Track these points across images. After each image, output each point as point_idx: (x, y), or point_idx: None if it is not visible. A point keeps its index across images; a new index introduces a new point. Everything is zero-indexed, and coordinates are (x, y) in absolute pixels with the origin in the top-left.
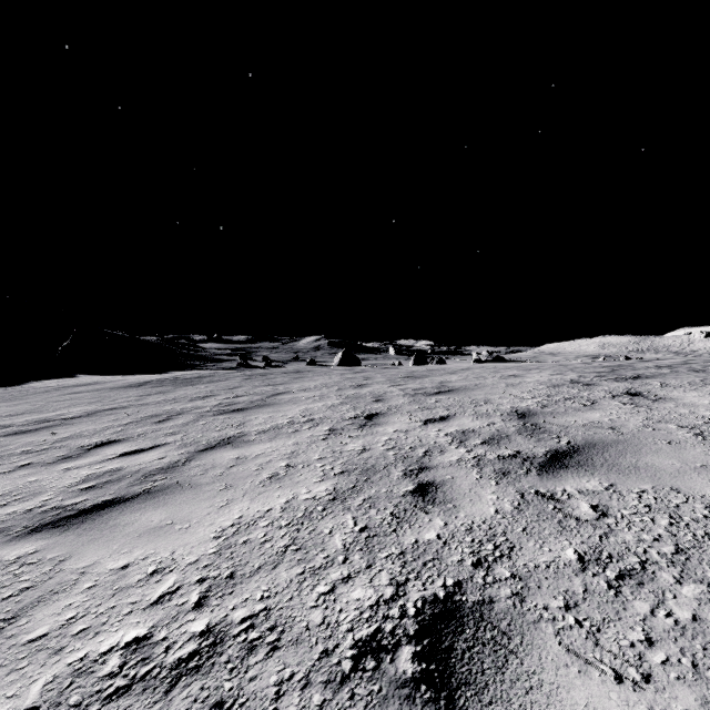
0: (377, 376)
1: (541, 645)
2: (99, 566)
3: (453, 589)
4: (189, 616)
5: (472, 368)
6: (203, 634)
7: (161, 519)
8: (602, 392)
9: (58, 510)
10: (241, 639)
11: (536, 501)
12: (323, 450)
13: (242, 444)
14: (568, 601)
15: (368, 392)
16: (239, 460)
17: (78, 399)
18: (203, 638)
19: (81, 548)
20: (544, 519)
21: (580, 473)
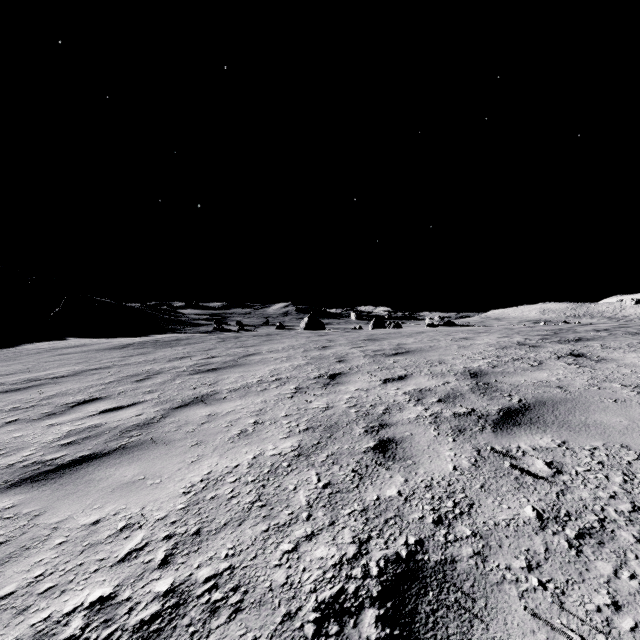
0: (340, 339)
1: (506, 608)
2: (71, 521)
3: (415, 548)
4: (154, 574)
5: (426, 332)
6: (167, 593)
7: (134, 474)
8: (548, 353)
9: (38, 465)
10: (204, 600)
11: (492, 458)
12: (289, 408)
13: (214, 401)
14: (530, 561)
15: (332, 353)
16: (210, 417)
17: (66, 360)
18: (167, 598)
19: (56, 503)
20: (501, 476)
21: (533, 430)
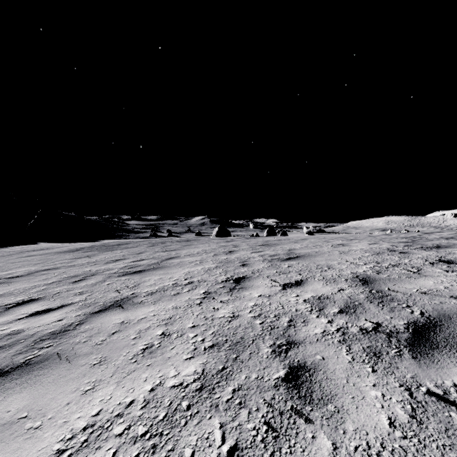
0: (242, 244)
1: None
2: None
3: None
4: None
5: (308, 238)
6: None
7: (18, 409)
8: (419, 259)
9: None
10: None
11: (432, 405)
12: (197, 317)
13: (130, 306)
14: None
15: (236, 257)
16: (122, 326)
17: (28, 261)
18: None
19: None
20: None
21: None
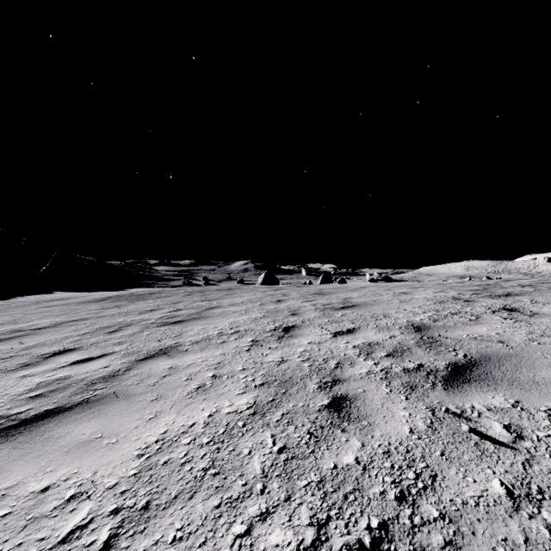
0: (293, 293)
1: None
2: (21, 487)
3: (379, 533)
4: None
5: (368, 287)
6: None
7: (92, 432)
8: (482, 307)
9: (2, 420)
10: None
11: (448, 419)
12: (246, 361)
13: (176, 354)
14: None
15: (286, 306)
16: (171, 370)
17: (49, 312)
18: None
19: (10, 464)
20: (460, 441)
21: (484, 387)
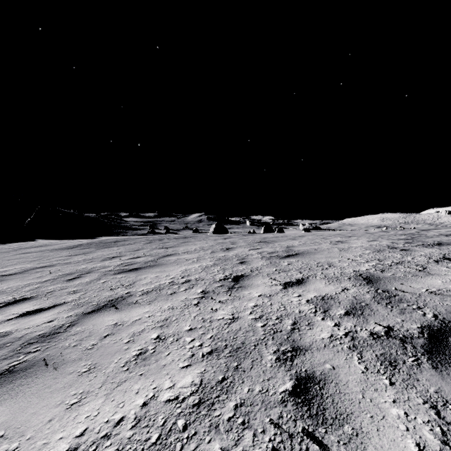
0: (240, 241)
1: None
2: None
3: None
4: None
5: (306, 235)
6: None
7: None
8: (423, 257)
9: None
10: None
11: None
12: (194, 318)
13: (125, 306)
14: None
15: (234, 254)
16: (115, 328)
17: (24, 258)
18: None
19: None
20: None
21: None
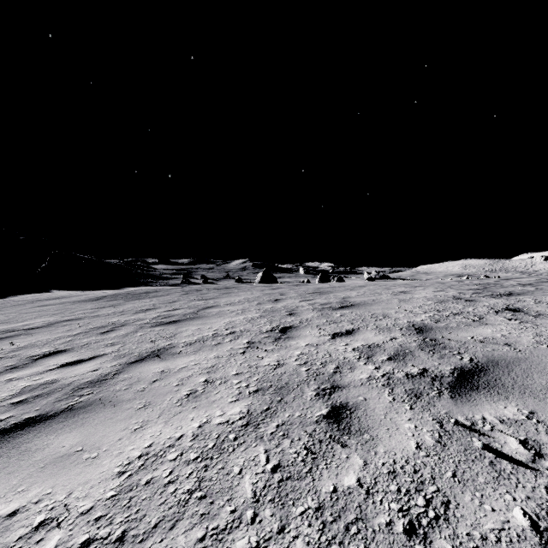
0: (290, 292)
1: None
2: None
3: None
4: None
5: (367, 285)
6: None
7: (72, 444)
8: (485, 307)
9: None
10: None
11: (458, 433)
12: (240, 365)
13: (169, 356)
14: None
15: (283, 306)
16: (162, 374)
17: (44, 311)
18: None
19: None
20: (473, 459)
21: (494, 396)
